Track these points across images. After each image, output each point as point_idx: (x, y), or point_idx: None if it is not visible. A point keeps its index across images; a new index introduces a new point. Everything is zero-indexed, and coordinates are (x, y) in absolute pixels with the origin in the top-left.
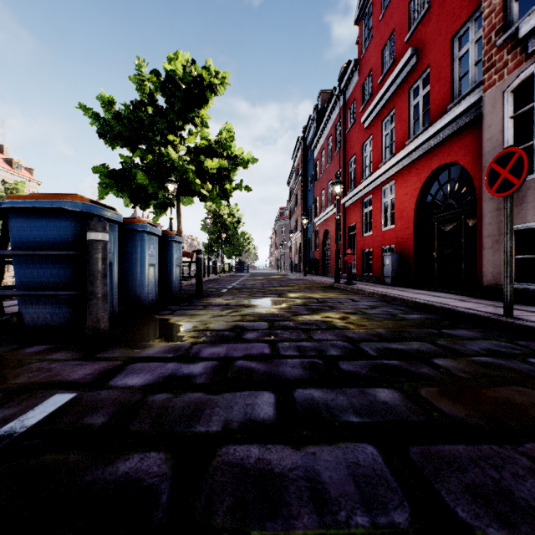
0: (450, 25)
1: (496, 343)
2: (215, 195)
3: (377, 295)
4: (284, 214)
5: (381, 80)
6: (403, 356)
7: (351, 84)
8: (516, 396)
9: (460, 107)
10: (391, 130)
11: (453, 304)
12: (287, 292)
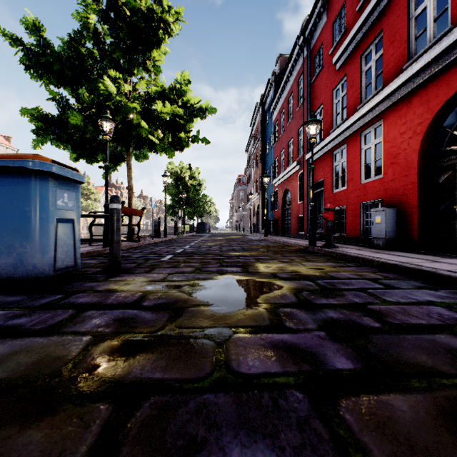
0: None
1: None
2: (166, 144)
3: (406, 270)
4: (242, 180)
5: (361, 6)
6: None
7: (317, 30)
8: None
9: None
10: (375, 62)
11: None
12: (255, 262)
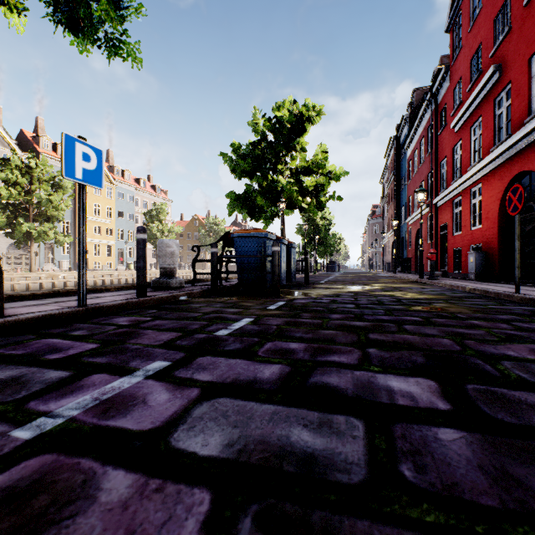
0: (527, 48)
1: (486, 303)
2: (312, 207)
3: (447, 286)
4: (377, 212)
5: (469, 89)
6: (419, 303)
7: (442, 89)
8: (452, 309)
9: (531, 124)
10: (479, 136)
11: (497, 289)
12: (372, 284)
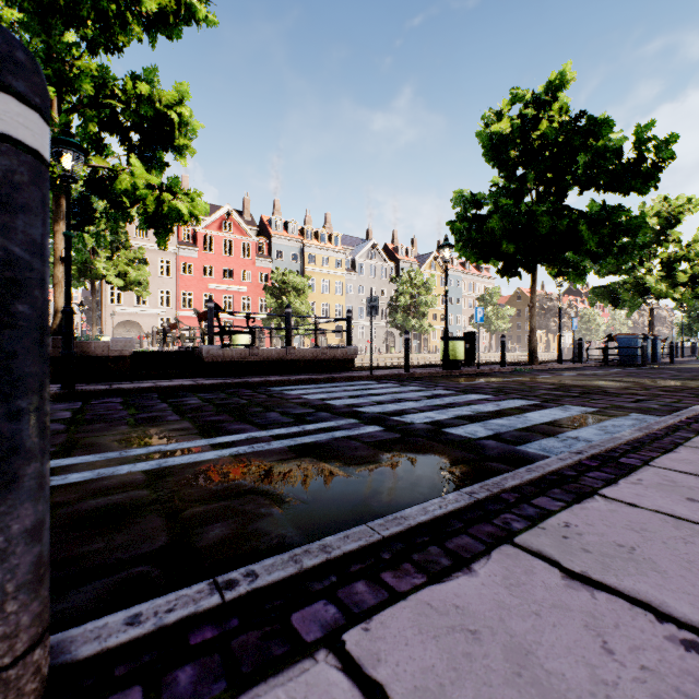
0: None
1: None
2: (686, 296)
3: None
4: None
5: None
6: None
7: None
8: None
9: None
10: None
11: None
12: None
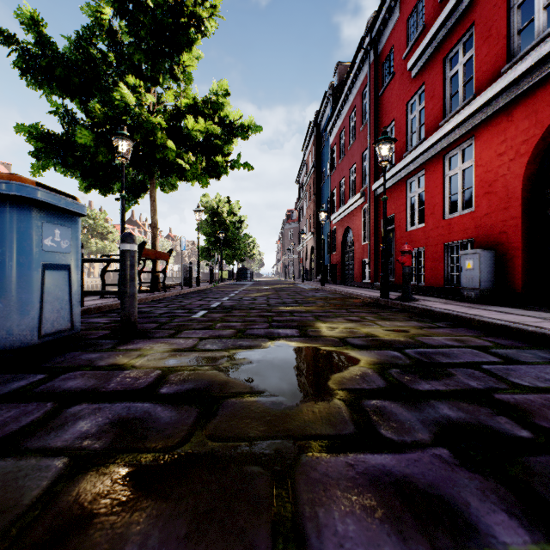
0: None
1: None
2: (199, 169)
3: (521, 333)
4: (292, 216)
5: None
6: None
7: (387, 29)
8: None
9: None
10: (464, 65)
11: None
12: (315, 321)
